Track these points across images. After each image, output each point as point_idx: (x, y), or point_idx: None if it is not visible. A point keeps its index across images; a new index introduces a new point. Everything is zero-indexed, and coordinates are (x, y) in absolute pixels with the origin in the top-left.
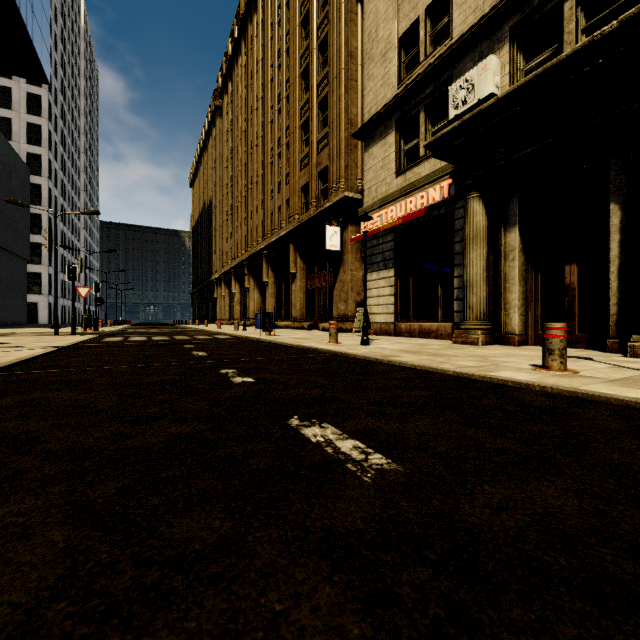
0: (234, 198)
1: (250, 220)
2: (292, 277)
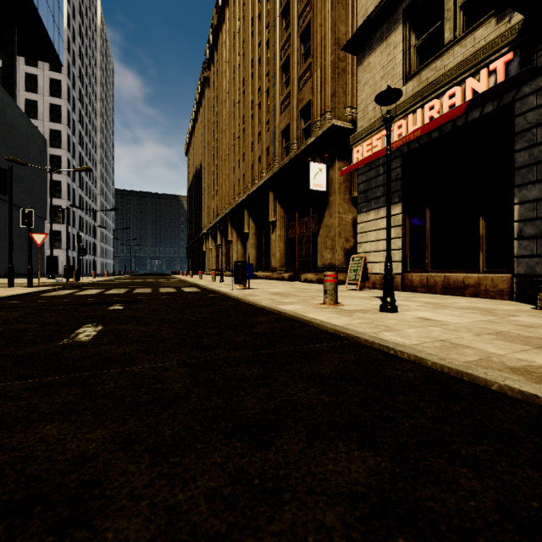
0: (219, 157)
1: (233, 175)
2: (272, 226)
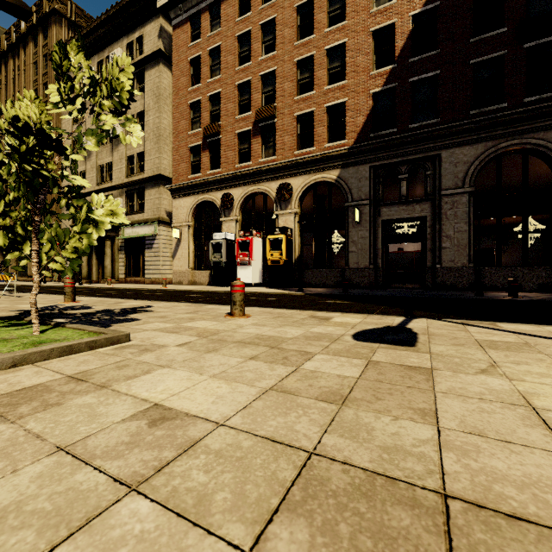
0: None
1: None
2: None
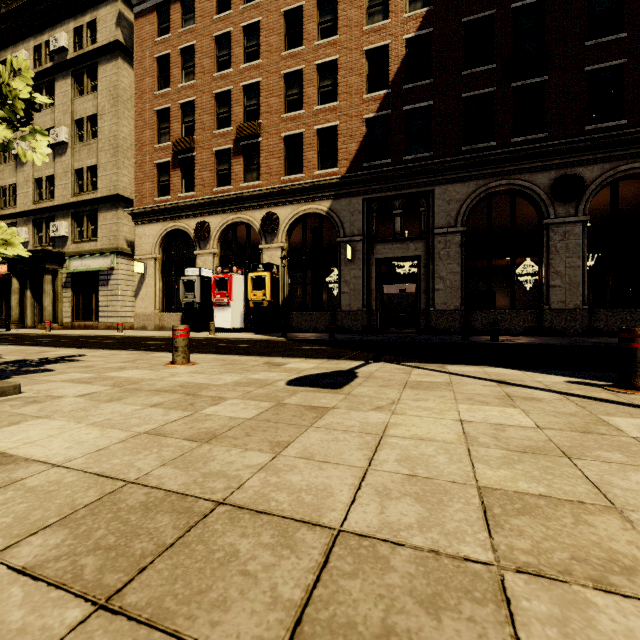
0: None
1: None
2: None
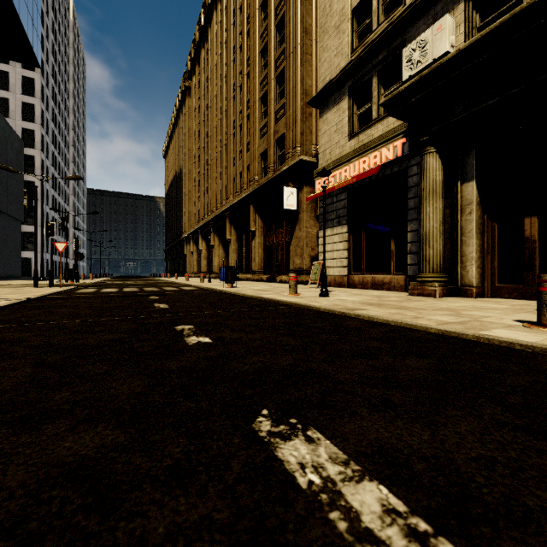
0: (201, 166)
1: (215, 185)
2: (252, 235)
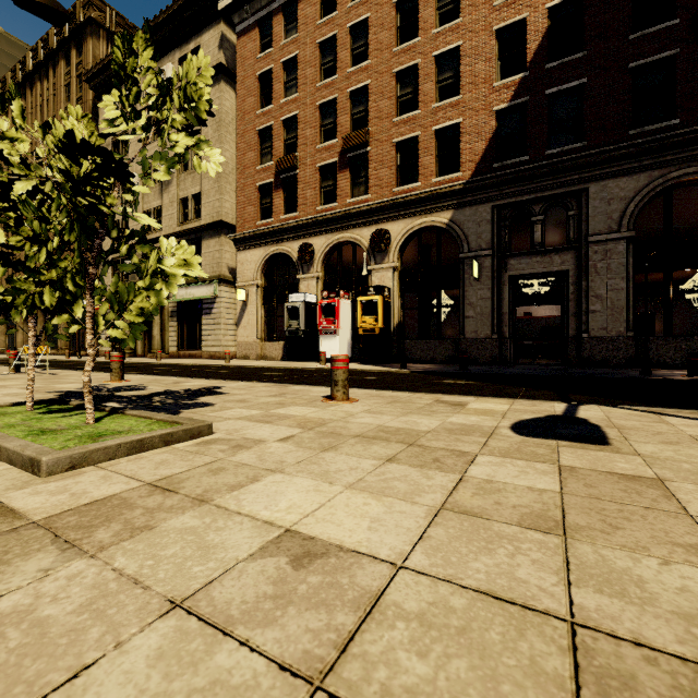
0: None
1: None
2: None
